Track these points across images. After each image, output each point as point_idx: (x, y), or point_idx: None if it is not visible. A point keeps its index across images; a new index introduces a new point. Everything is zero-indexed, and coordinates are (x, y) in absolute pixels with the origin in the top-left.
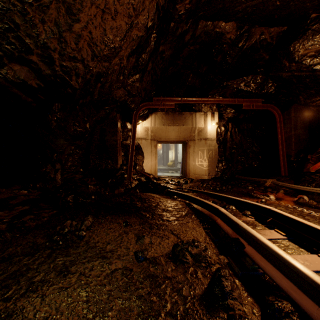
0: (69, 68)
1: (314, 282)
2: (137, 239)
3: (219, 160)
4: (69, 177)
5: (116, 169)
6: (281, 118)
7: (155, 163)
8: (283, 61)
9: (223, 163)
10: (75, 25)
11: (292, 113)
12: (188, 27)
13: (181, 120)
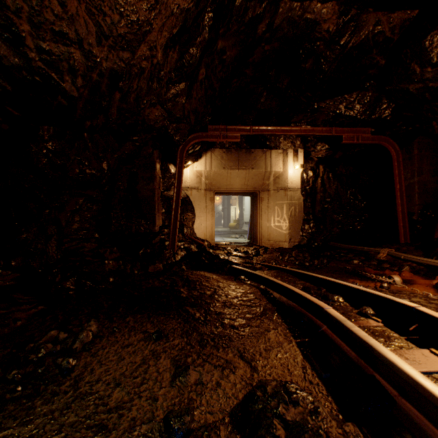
0: (55, 56)
1: None
2: (175, 373)
3: (305, 219)
4: (73, 247)
5: (152, 233)
6: (399, 157)
7: (212, 224)
8: (411, 65)
9: (311, 224)
10: None
11: (415, 149)
12: (264, 9)
13: (249, 161)
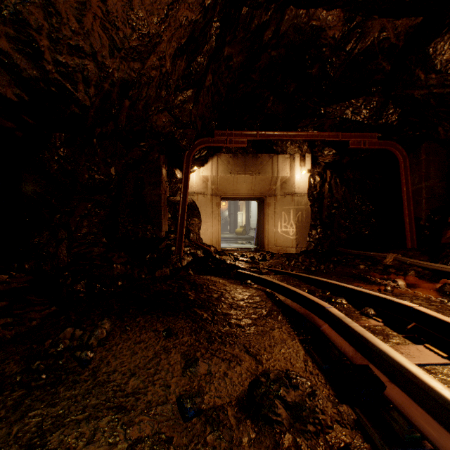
0: (70, 68)
1: None
2: (185, 365)
3: (313, 225)
4: (82, 251)
5: (159, 238)
6: (406, 162)
7: (218, 229)
8: (415, 71)
9: (318, 229)
10: None
11: (423, 154)
12: (270, 17)
13: (256, 166)
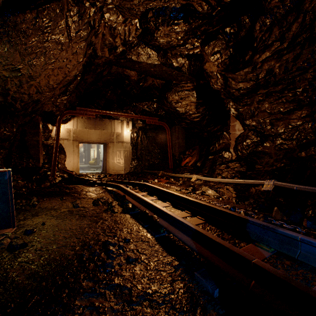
0: (17, 98)
1: (138, 196)
2: (72, 202)
3: (133, 158)
4: None
5: (38, 167)
6: (169, 132)
7: (78, 161)
8: (164, 100)
9: (135, 161)
10: (32, 82)
11: (177, 128)
12: (105, 69)
13: (102, 125)
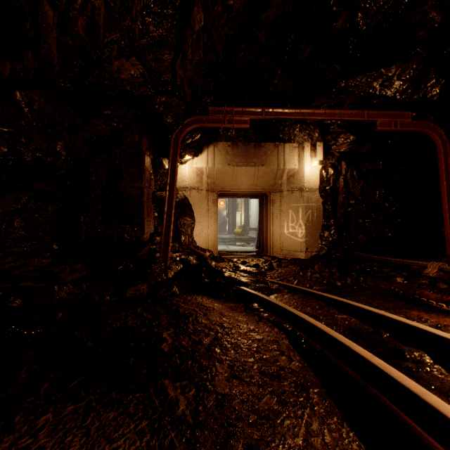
0: None
1: None
2: None
3: (325, 225)
4: (6, 266)
5: (140, 242)
6: (447, 148)
7: (215, 230)
8: None
9: (331, 230)
10: None
11: None
12: None
13: (259, 156)
